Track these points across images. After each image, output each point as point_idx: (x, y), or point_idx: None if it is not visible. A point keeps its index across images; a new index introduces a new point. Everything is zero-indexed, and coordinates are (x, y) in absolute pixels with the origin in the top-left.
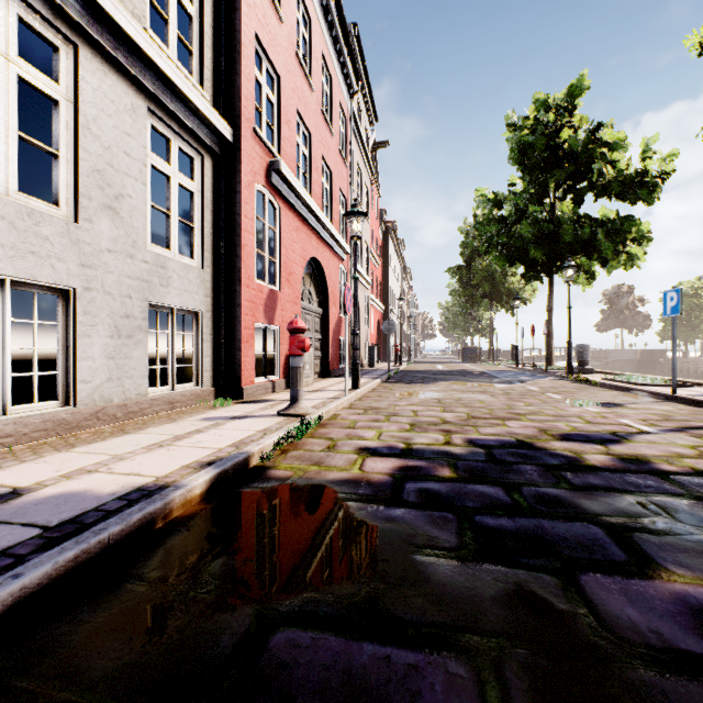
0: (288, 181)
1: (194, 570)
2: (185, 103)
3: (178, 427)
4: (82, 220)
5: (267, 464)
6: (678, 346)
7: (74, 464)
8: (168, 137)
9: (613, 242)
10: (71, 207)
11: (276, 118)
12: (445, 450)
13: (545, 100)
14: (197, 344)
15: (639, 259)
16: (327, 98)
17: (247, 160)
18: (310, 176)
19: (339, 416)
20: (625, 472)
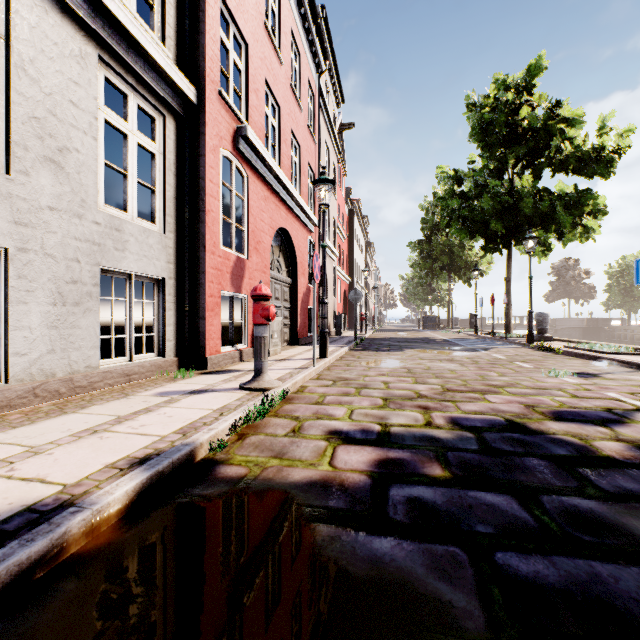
0: (256, 149)
1: None
2: (143, 57)
3: (126, 405)
4: (16, 171)
5: (218, 455)
6: (621, 315)
7: None
8: (125, 93)
9: (571, 214)
10: (2, 156)
11: (244, 85)
12: (428, 435)
13: (504, 80)
14: (158, 312)
15: (595, 232)
16: (296, 74)
17: (212, 124)
18: (279, 147)
19: (307, 389)
20: None
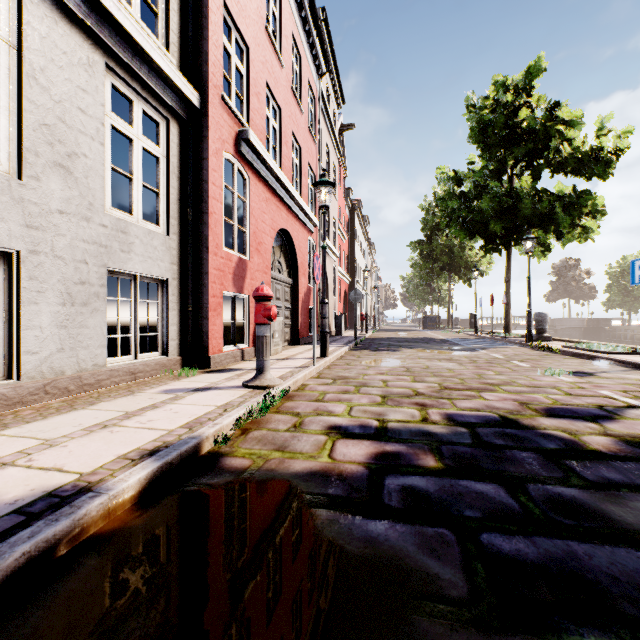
0: (257, 151)
1: None
2: (148, 64)
3: (133, 402)
4: (27, 177)
5: (223, 448)
6: (622, 315)
7: None
8: (130, 98)
9: (570, 215)
10: (15, 162)
11: (245, 89)
12: (424, 430)
13: (503, 81)
14: (162, 312)
15: (594, 232)
16: (297, 76)
17: (215, 127)
18: (280, 149)
19: (308, 387)
20: (639, 461)
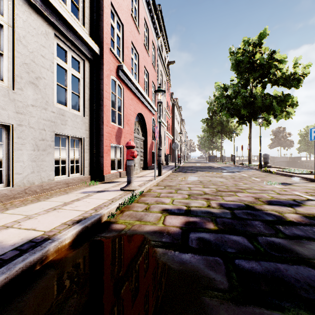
0: (127, 75)
1: (49, 312)
2: (74, 33)
3: (67, 197)
4: (17, 88)
5: (112, 220)
6: (306, 155)
7: (1, 221)
8: (66, 50)
9: (280, 106)
10: (11, 81)
11: (121, 45)
12: (208, 211)
13: (248, 40)
14: (81, 154)
15: (292, 114)
16: (146, 38)
17: (107, 64)
18: (138, 74)
19: (152, 190)
20: (312, 226)
